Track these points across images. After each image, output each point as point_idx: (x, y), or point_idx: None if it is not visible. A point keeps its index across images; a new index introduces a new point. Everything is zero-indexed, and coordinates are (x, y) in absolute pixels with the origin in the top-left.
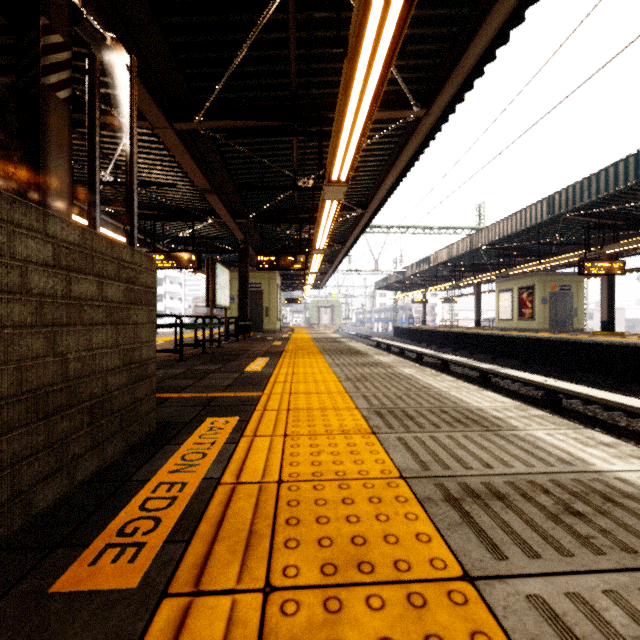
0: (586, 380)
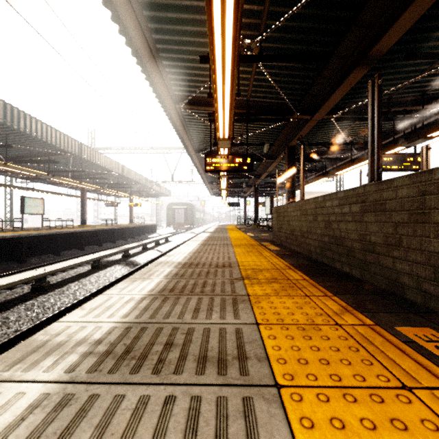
0: None
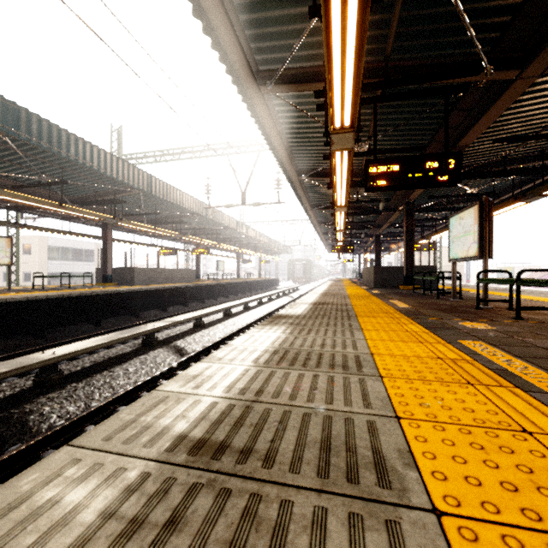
0: (6, 347)
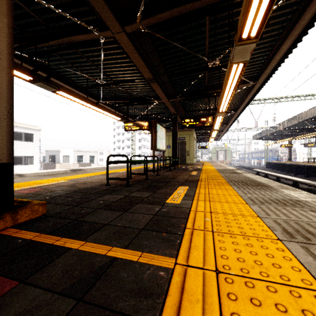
0: None
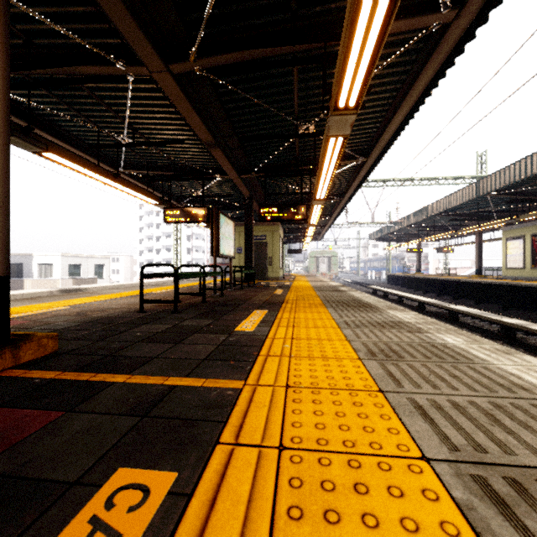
0: None
